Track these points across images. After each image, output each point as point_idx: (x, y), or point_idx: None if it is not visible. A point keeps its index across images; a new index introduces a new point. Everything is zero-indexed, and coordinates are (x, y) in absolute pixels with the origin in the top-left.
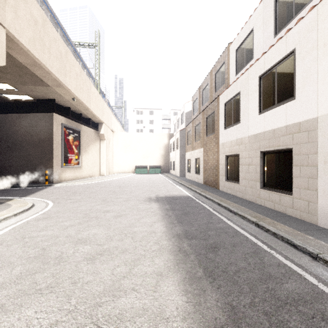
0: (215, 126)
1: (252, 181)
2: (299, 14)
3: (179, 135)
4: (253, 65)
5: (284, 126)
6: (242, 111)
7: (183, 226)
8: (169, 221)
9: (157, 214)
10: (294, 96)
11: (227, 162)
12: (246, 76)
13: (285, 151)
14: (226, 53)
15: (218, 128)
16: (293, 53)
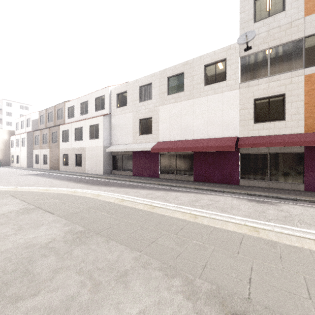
0: (57, 139)
1: (73, 164)
2: (85, 115)
3: (26, 136)
4: (73, 123)
5: (80, 147)
6: (69, 138)
7: (47, 177)
8: (41, 177)
9: (34, 177)
10: (82, 140)
11: (63, 157)
12: (71, 125)
13: (81, 154)
14: (64, 105)
15: (59, 141)
16: (82, 128)
